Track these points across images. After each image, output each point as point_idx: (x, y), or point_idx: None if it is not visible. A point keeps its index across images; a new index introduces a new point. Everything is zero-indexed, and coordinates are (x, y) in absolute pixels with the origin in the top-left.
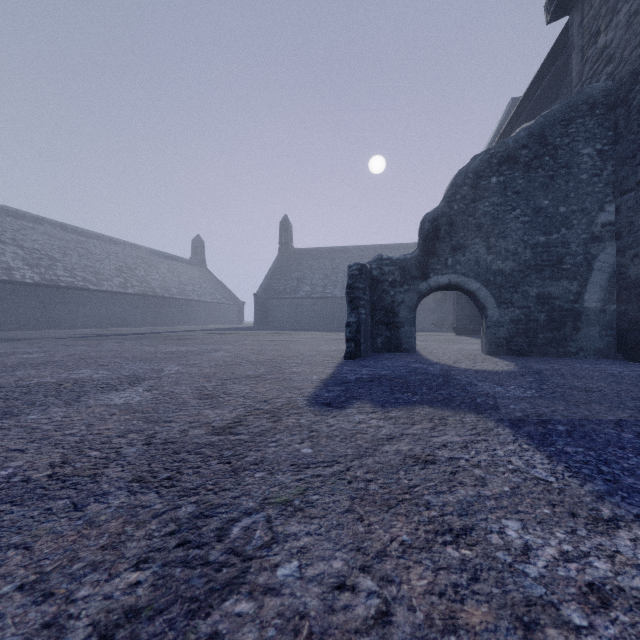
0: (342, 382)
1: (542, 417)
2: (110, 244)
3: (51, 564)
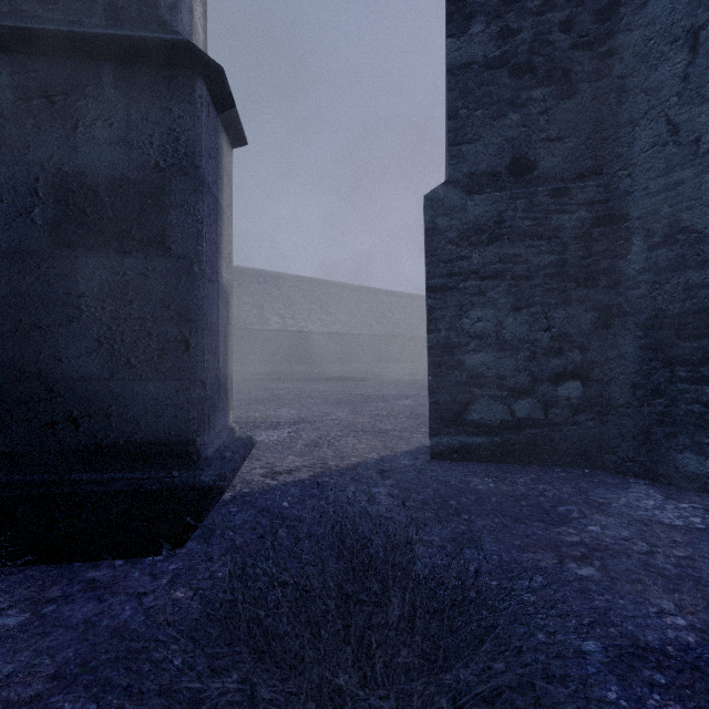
0: None
1: None
2: (413, 300)
3: None
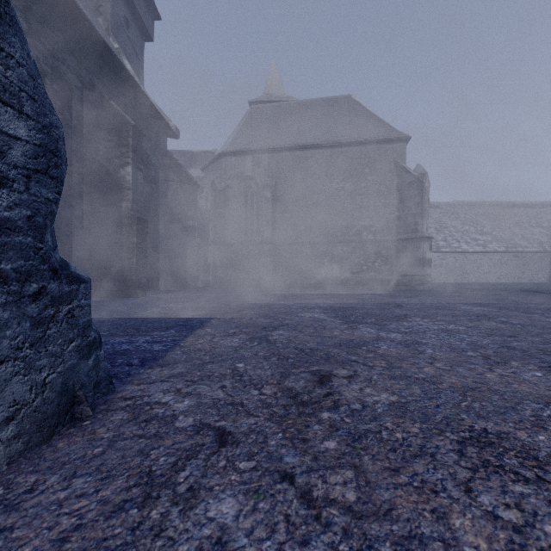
0: (186, 326)
1: (112, 315)
2: None
3: (244, 304)
